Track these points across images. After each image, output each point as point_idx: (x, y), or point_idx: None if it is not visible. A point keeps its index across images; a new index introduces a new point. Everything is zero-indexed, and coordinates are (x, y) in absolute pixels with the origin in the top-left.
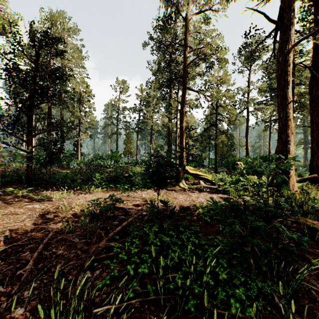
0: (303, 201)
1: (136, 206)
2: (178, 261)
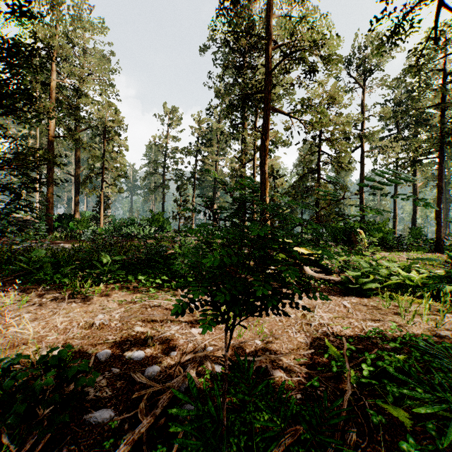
0: None
1: (168, 343)
2: None
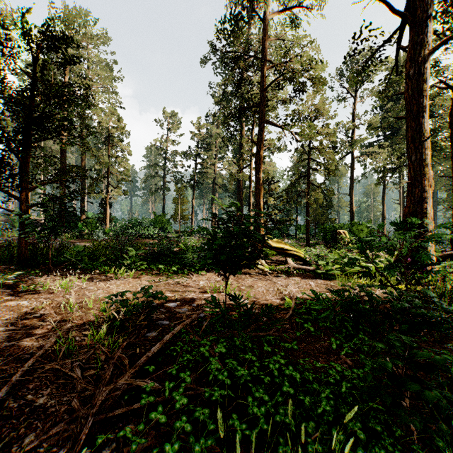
0: None
1: (190, 301)
2: (268, 427)
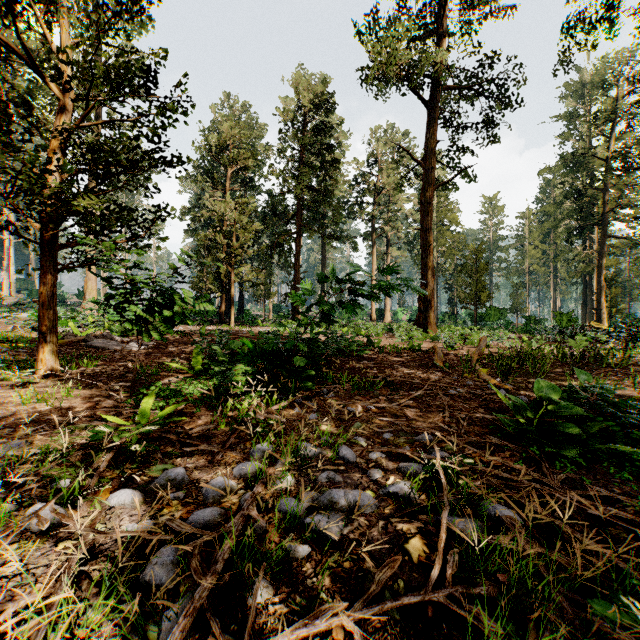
0: None
1: None
2: None
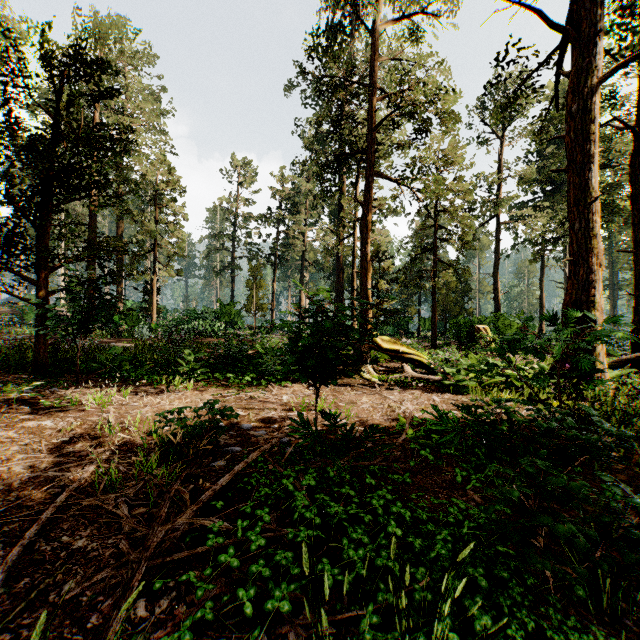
0: (630, 409)
1: (269, 421)
2: (367, 573)
